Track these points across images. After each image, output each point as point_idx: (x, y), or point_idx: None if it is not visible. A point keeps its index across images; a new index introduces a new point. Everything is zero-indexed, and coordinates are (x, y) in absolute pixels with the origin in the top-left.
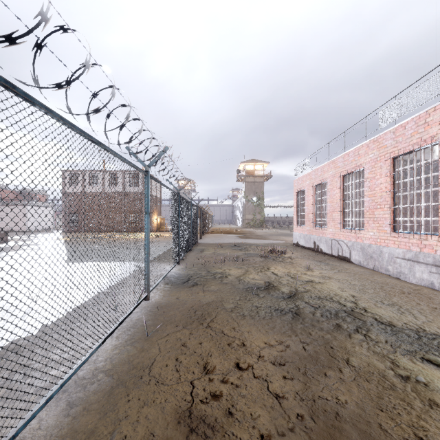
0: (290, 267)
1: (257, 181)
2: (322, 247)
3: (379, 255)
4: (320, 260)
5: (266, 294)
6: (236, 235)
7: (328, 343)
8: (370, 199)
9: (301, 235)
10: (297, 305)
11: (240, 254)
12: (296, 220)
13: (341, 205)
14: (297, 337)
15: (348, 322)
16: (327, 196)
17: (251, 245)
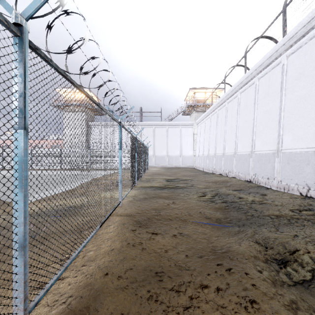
0: None
1: None
2: None
3: None
4: None
5: None
6: None
7: None
8: None
9: None
10: None
11: None
12: None
13: None
14: None
15: None
16: None
17: None
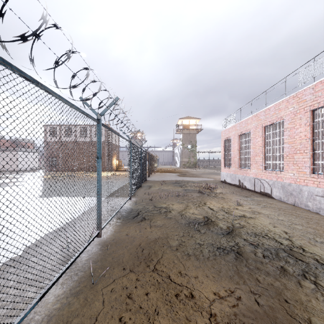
0: (223, 202)
1: (191, 132)
2: (245, 185)
3: (298, 192)
4: (246, 196)
5: (206, 230)
6: (176, 174)
7: (280, 294)
8: (290, 146)
9: (228, 174)
10: (237, 243)
11: (180, 189)
12: (224, 162)
13: (263, 151)
14: (245, 285)
15: (292, 264)
16: (250, 144)
17: (189, 182)
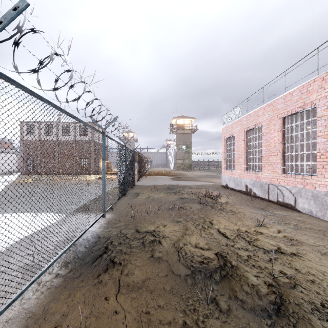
0: (235, 219)
1: (186, 133)
2: (255, 191)
3: None
4: (261, 208)
5: (231, 301)
6: (170, 177)
7: None
8: (327, 140)
9: (230, 178)
10: None
11: (175, 198)
12: (225, 164)
13: (281, 149)
14: None
15: None
16: (262, 140)
17: (185, 188)
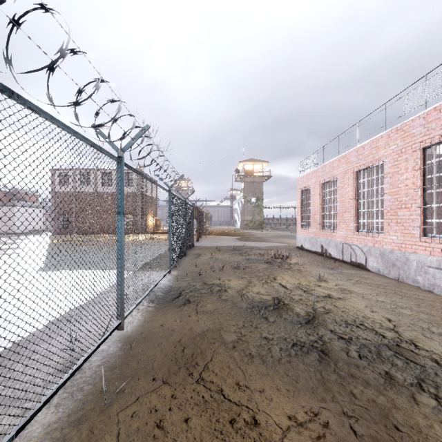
0: (299, 276)
1: (256, 181)
2: (330, 252)
3: (404, 263)
4: (331, 268)
5: (277, 318)
6: (235, 237)
7: (387, 417)
8: (392, 198)
9: (306, 238)
10: (321, 337)
11: (241, 259)
12: (300, 221)
13: (354, 205)
14: (335, 402)
15: (401, 368)
16: (337, 195)
17: (252, 249)
